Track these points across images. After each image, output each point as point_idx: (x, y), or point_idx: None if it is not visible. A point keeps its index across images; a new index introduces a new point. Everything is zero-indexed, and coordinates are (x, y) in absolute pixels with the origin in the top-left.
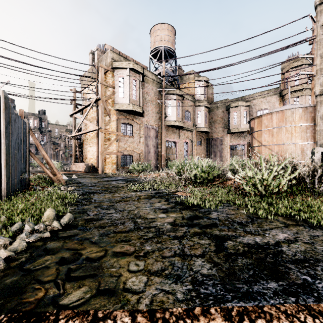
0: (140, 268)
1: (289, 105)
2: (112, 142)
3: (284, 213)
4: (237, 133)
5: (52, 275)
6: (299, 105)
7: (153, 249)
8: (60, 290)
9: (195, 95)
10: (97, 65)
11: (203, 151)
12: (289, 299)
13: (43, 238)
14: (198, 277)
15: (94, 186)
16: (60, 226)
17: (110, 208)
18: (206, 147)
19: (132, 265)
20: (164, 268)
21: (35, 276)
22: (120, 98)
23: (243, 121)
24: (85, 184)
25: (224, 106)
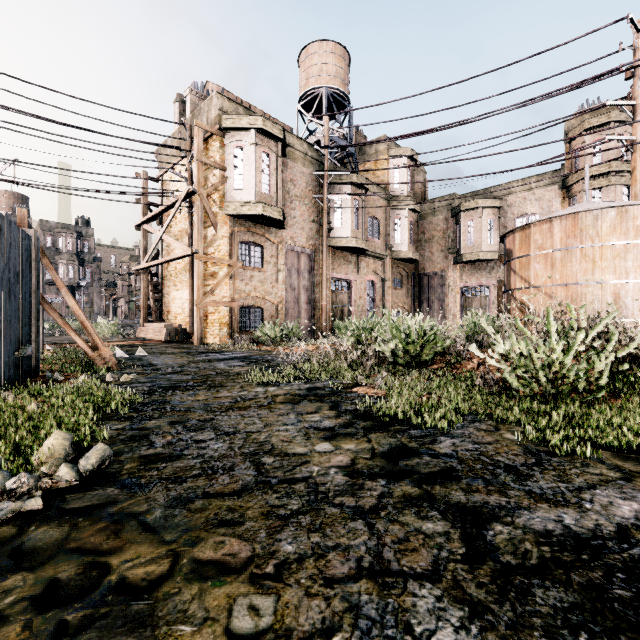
0: (261, 623)
1: (588, 203)
2: (221, 280)
3: (613, 442)
4: (475, 263)
5: None
6: (608, 202)
7: (301, 552)
8: None
9: (389, 186)
10: (191, 123)
11: (405, 299)
12: None
13: (22, 515)
14: None
15: (178, 374)
16: (75, 477)
17: (206, 426)
18: (412, 291)
19: (240, 612)
20: (332, 625)
21: None
22: (237, 190)
23: (487, 238)
24: (159, 368)
25: (449, 208)
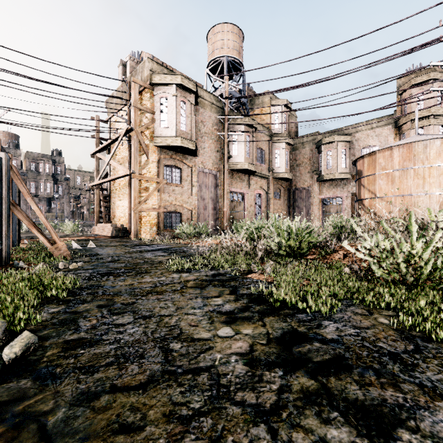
0: None
1: (418, 136)
2: (151, 192)
3: None
4: (332, 181)
5: None
6: (433, 135)
7: None
8: None
9: (271, 127)
10: (130, 81)
11: (282, 206)
12: None
13: None
14: None
15: (115, 262)
16: None
17: (127, 309)
18: (287, 201)
19: None
20: None
21: None
22: (162, 128)
23: (341, 163)
24: (102, 257)
25: (313, 142)
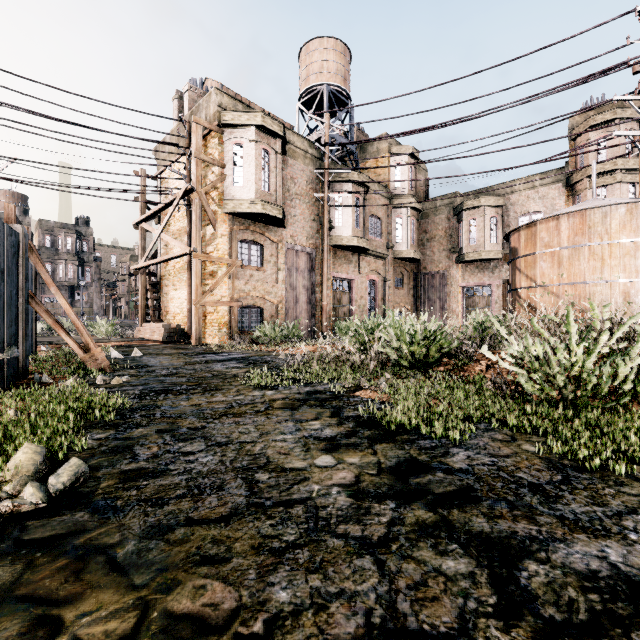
0: None
1: (596, 200)
2: (220, 279)
3: None
4: (477, 262)
5: None
6: (616, 199)
7: (297, 602)
8: None
9: (390, 185)
10: (189, 120)
11: (406, 298)
12: None
13: None
14: None
15: (173, 376)
16: (42, 499)
17: (196, 435)
18: (414, 291)
19: None
20: None
21: None
22: (236, 187)
23: (490, 237)
24: (154, 370)
25: (451, 206)
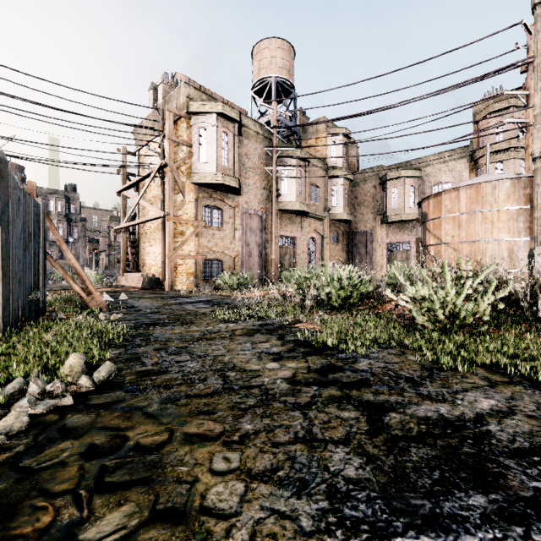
0: (232, 465)
1: (489, 175)
2: (188, 237)
3: (487, 361)
4: (398, 223)
5: (70, 480)
6: (504, 174)
7: (257, 429)
8: (83, 511)
9: (327, 159)
10: (163, 108)
11: (341, 253)
12: (512, 529)
13: (60, 408)
14: (338, 484)
15: (156, 314)
16: (92, 385)
17: (182, 351)
18: (346, 247)
19: (218, 460)
20: (277, 466)
21: (39, 483)
22: (201, 163)
23: (409, 202)
24: (140, 309)
25: (377, 177)
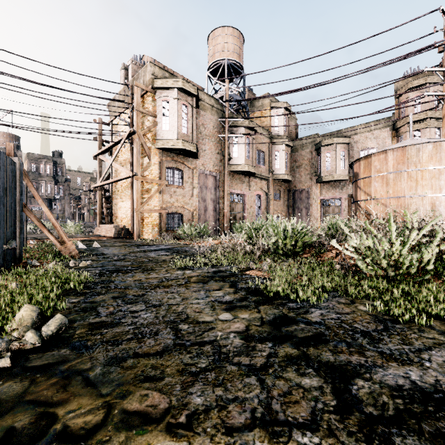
0: None
1: (412, 140)
2: (153, 194)
3: (441, 313)
4: (331, 182)
5: None
6: (426, 139)
7: (208, 404)
8: None
9: (271, 129)
10: (132, 84)
11: (282, 207)
12: None
13: None
14: None
15: (122, 261)
16: (38, 341)
17: (139, 300)
18: (287, 202)
19: None
20: None
21: None
22: (164, 131)
23: (340, 165)
24: (108, 256)
25: (313, 144)
